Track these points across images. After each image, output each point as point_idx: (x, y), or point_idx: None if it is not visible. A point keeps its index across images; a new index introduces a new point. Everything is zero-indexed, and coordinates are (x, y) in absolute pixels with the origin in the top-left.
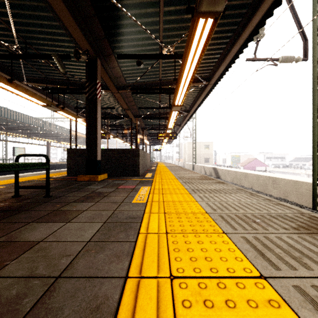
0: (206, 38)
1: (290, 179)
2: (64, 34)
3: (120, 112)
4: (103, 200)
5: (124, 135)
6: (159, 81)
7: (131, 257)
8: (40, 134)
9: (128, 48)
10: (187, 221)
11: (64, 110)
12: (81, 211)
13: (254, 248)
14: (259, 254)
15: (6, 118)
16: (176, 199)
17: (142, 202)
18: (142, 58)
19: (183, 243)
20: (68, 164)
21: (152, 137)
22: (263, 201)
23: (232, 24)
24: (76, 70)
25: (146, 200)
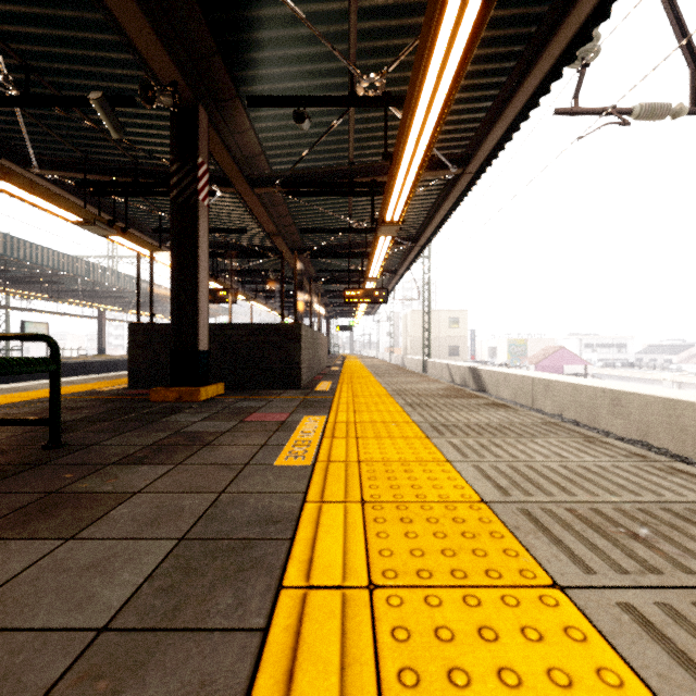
0: (469, 38)
1: (655, 394)
2: (117, 44)
3: (261, 241)
4: (198, 459)
5: (270, 295)
6: (349, 166)
7: None
8: (84, 294)
9: (274, 82)
10: (430, 533)
11: (129, 234)
12: (124, 497)
13: (689, 668)
14: None
15: (3, 256)
16: (392, 456)
17: (302, 465)
18: (308, 105)
19: (428, 637)
20: (132, 359)
21: (332, 299)
22: (628, 462)
23: (526, 20)
24: (153, 140)
25: (312, 457)
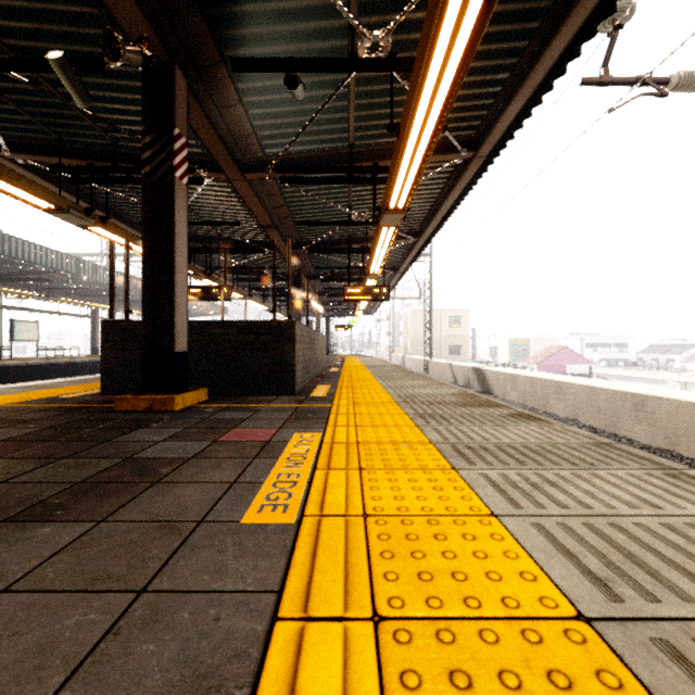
0: None
1: (686, 399)
2: None
3: (256, 235)
4: (133, 510)
5: (268, 293)
6: (349, 149)
7: None
8: (76, 292)
9: (263, 45)
10: None
11: (109, 224)
12: None
13: None
14: None
15: None
16: (411, 503)
17: (282, 524)
18: (302, 68)
19: None
20: (104, 361)
21: (332, 298)
22: None
23: None
24: (132, 118)
25: (298, 507)
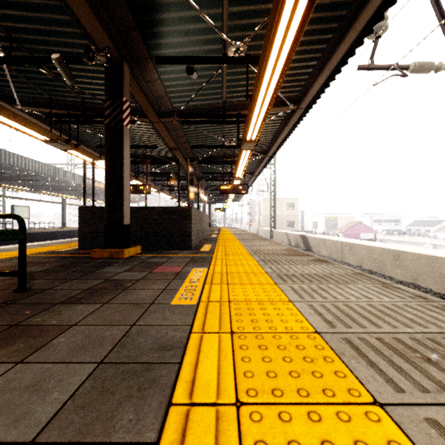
0: (303, 14)
1: (423, 253)
2: (69, 22)
3: (166, 153)
4: (118, 299)
5: (172, 188)
6: (223, 104)
7: None
8: (52, 187)
9: (173, 48)
10: (280, 358)
11: (79, 148)
12: (64, 328)
13: None
14: None
15: None
16: (252, 297)
17: (190, 304)
18: (196, 62)
19: None
20: (80, 230)
21: (212, 191)
22: (414, 302)
23: (340, 6)
24: (94, 87)
25: (197, 298)
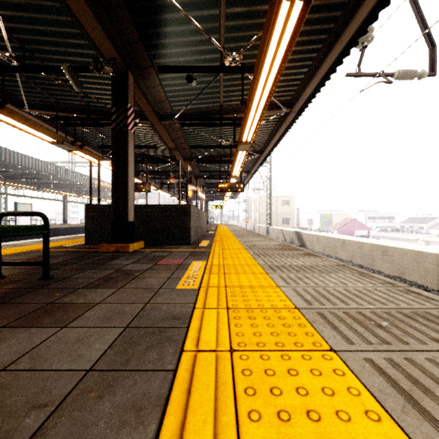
0: (292, 35)
1: (408, 248)
2: (79, 35)
3: (165, 153)
4: (131, 285)
5: (171, 186)
6: (220, 107)
7: (163, 410)
8: (54, 185)
9: (174, 57)
10: (265, 324)
11: (84, 149)
12: (91, 306)
13: (395, 387)
14: (408, 401)
15: (4, 162)
16: (245, 283)
17: (192, 289)
18: (195, 71)
19: (261, 373)
20: (87, 227)
21: (210, 189)
22: (383, 287)
23: (327, 20)
24: (99, 92)
25: (198, 284)
